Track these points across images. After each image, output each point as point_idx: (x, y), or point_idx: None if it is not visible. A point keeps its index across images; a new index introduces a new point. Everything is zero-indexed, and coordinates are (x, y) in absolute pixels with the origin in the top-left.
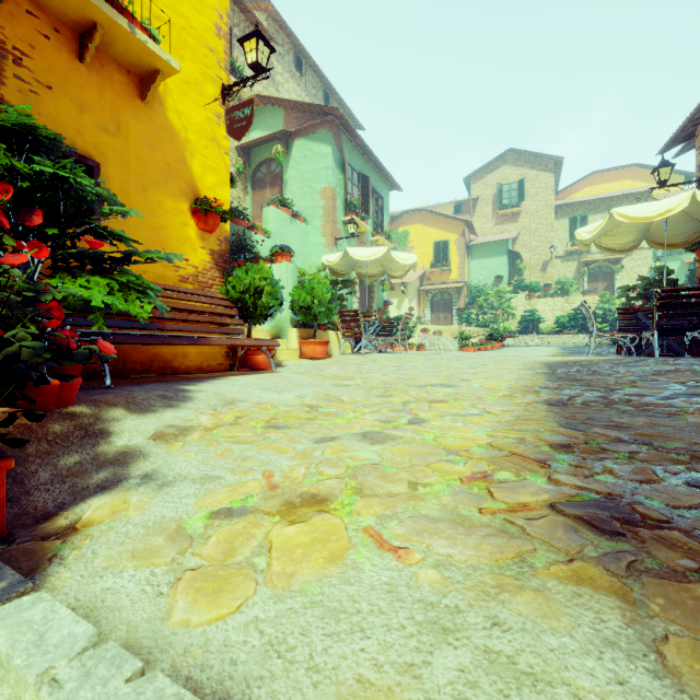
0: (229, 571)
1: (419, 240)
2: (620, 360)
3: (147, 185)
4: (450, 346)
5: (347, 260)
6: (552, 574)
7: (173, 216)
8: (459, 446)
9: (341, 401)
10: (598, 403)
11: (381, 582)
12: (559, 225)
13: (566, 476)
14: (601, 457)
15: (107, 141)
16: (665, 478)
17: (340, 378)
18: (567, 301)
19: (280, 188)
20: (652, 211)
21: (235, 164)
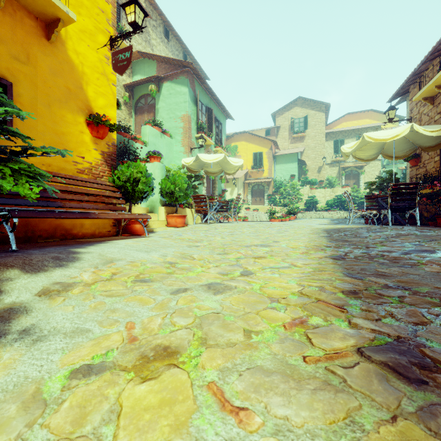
0: None
1: (244, 151)
2: (369, 227)
3: (51, 102)
4: (263, 218)
5: (198, 162)
6: (384, 439)
7: (72, 125)
8: (279, 294)
9: (193, 258)
10: (364, 257)
11: None
12: (328, 145)
13: (361, 320)
14: (380, 302)
15: (19, 67)
16: (432, 320)
17: (193, 241)
18: (332, 191)
19: (154, 114)
20: (387, 135)
21: (123, 96)
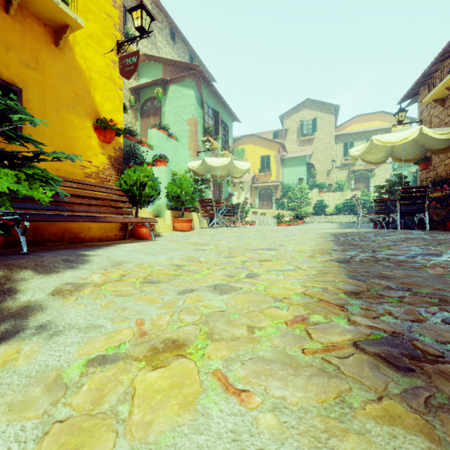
0: (93, 422)
1: (251, 154)
2: (377, 231)
3: (60, 107)
4: (271, 222)
5: (204, 166)
6: (369, 414)
7: (80, 130)
8: (283, 295)
9: (199, 261)
10: (370, 260)
11: (226, 429)
12: (337, 147)
13: (360, 317)
14: (380, 301)
15: (28, 73)
16: (428, 317)
17: (199, 245)
18: (342, 194)
19: (160, 117)
20: (396, 138)
21: (129, 100)
